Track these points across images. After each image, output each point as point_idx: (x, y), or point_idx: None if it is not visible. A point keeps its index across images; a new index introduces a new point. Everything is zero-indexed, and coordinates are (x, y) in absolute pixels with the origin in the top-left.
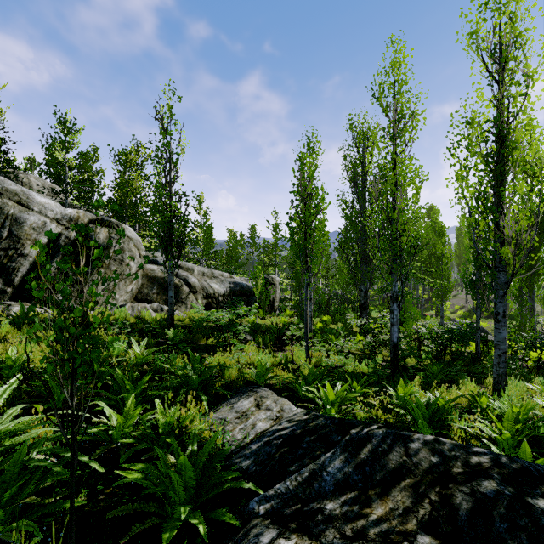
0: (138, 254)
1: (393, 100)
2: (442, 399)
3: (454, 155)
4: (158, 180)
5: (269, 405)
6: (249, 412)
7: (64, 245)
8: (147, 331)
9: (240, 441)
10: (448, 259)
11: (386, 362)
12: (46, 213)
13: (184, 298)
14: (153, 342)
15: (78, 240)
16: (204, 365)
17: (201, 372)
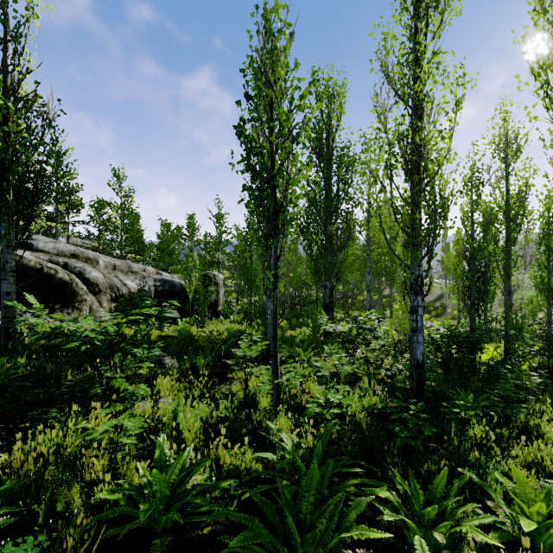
0: None
1: None
2: None
3: (539, 24)
4: None
5: None
6: None
7: None
8: None
9: None
10: None
11: (379, 384)
12: None
13: (76, 301)
14: None
15: None
16: (3, 469)
17: None
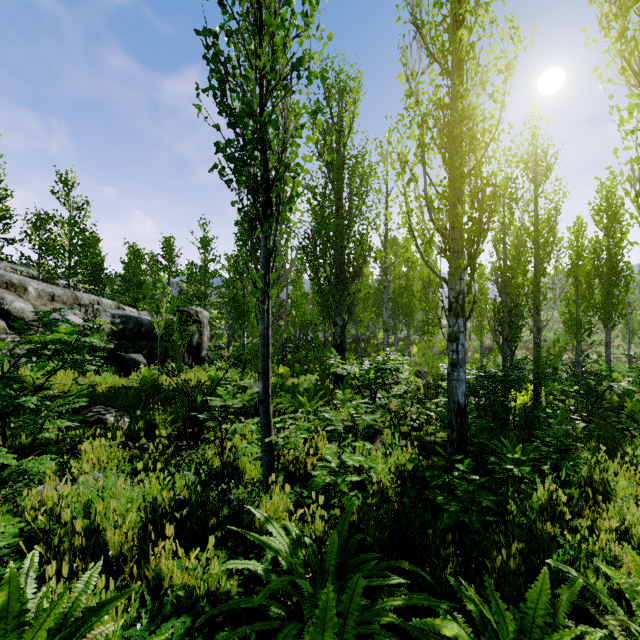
0: None
1: None
2: None
3: None
4: None
5: None
6: None
7: None
8: None
9: None
10: (436, 286)
11: (403, 438)
12: None
13: None
14: None
15: None
16: None
17: None
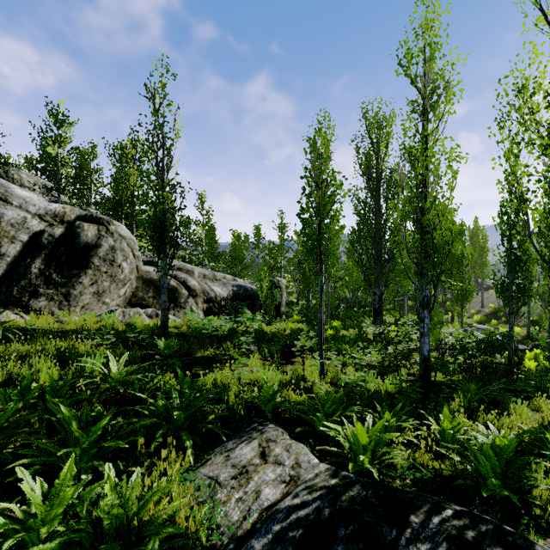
0: (131, 254)
1: (424, 67)
2: (506, 438)
3: (503, 128)
4: (149, 168)
5: (279, 454)
6: (251, 467)
7: (47, 243)
8: (136, 340)
9: (236, 526)
10: (469, 260)
11: (409, 376)
12: (27, 208)
13: (182, 302)
14: (139, 355)
15: (63, 239)
16: (197, 385)
17: (189, 401)
